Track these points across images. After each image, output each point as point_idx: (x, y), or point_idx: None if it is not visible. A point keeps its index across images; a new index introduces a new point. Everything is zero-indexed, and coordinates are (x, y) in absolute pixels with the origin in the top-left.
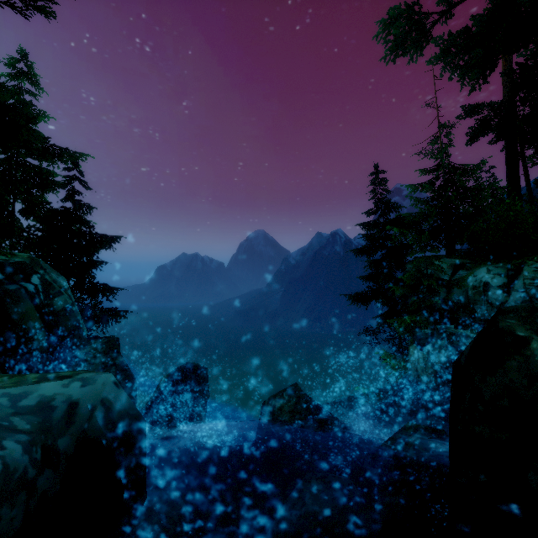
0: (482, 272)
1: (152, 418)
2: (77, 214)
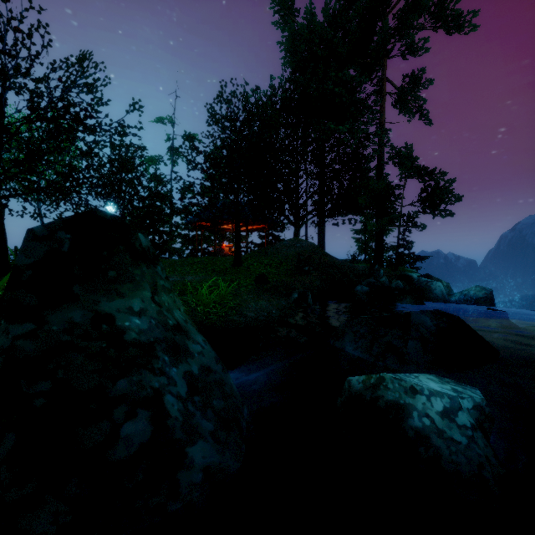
0: None
1: None
2: (408, 247)
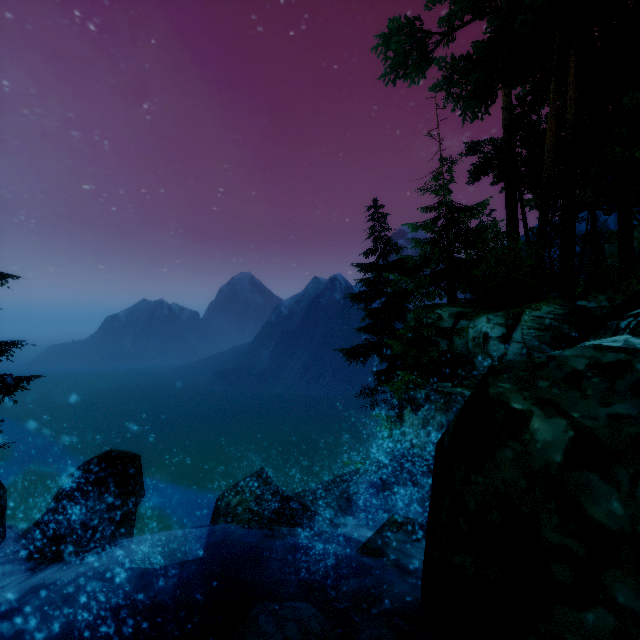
0: (483, 322)
1: (32, 544)
2: None
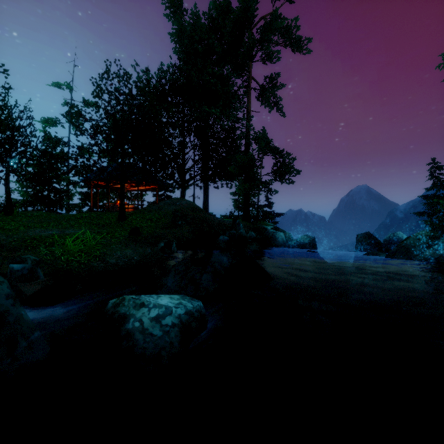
0: None
1: None
2: (270, 206)
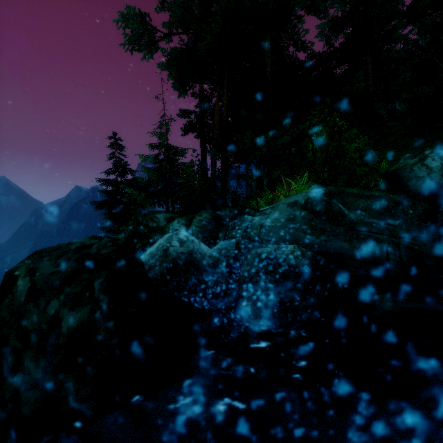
0: (176, 223)
1: None
2: None
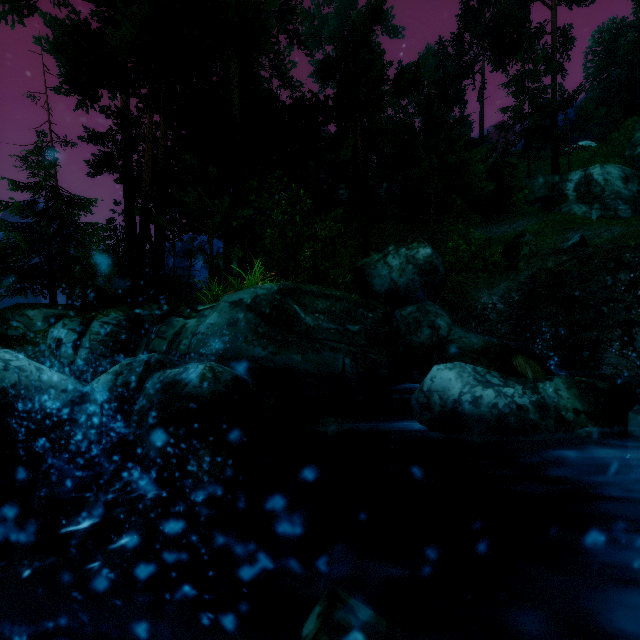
0: (59, 327)
1: None
2: None
